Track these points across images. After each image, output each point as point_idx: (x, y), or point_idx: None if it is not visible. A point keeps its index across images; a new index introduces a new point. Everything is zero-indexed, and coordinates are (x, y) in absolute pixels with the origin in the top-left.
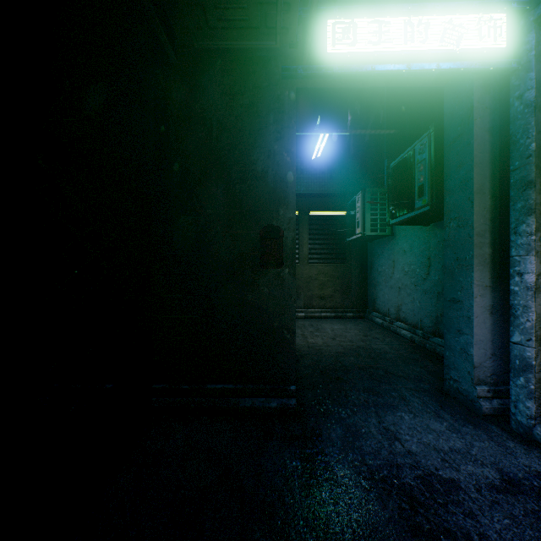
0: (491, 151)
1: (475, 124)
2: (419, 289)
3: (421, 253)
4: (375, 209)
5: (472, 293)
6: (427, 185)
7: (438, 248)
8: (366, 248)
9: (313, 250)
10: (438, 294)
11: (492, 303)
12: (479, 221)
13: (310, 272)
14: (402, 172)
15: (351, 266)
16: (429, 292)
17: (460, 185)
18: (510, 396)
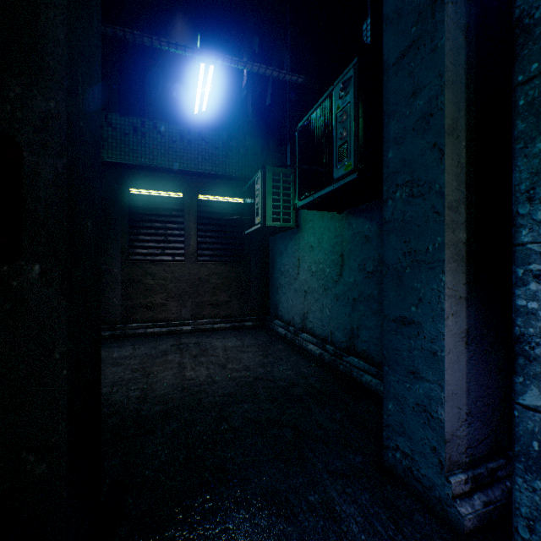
0: (466, 67)
1: (447, 12)
2: (330, 294)
3: (332, 248)
4: (278, 194)
5: (442, 311)
6: (353, 141)
7: (353, 242)
8: (268, 245)
9: (203, 245)
10: (353, 301)
11: (467, 325)
12: (452, 184)
13: (200, 273)
14: (315, 132)
15: (250, 265)
16: (343, 297)
17: (415, 125)
18: (519, 506)
